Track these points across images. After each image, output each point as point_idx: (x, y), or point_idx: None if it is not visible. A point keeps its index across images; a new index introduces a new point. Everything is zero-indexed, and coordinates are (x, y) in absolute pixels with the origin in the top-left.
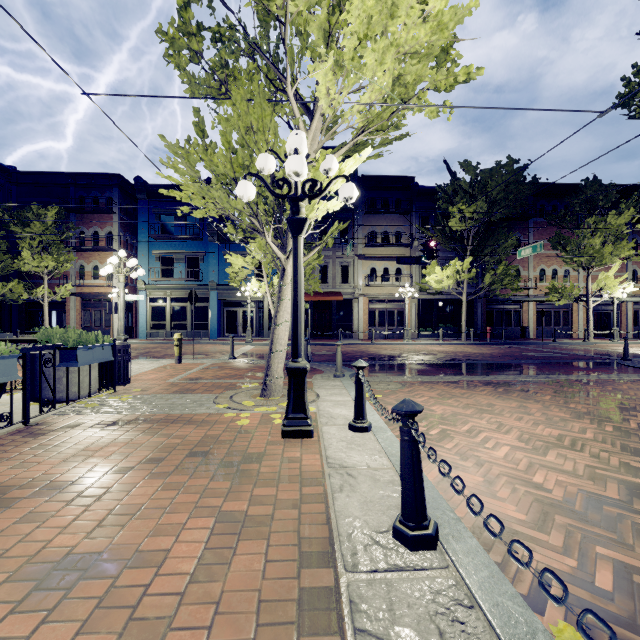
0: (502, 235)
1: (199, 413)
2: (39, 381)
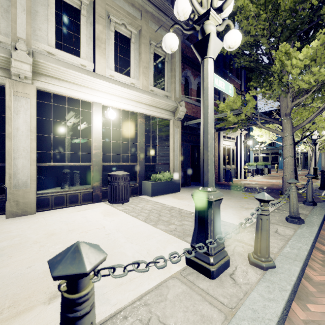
0: None
1: None
2: (262, 170)
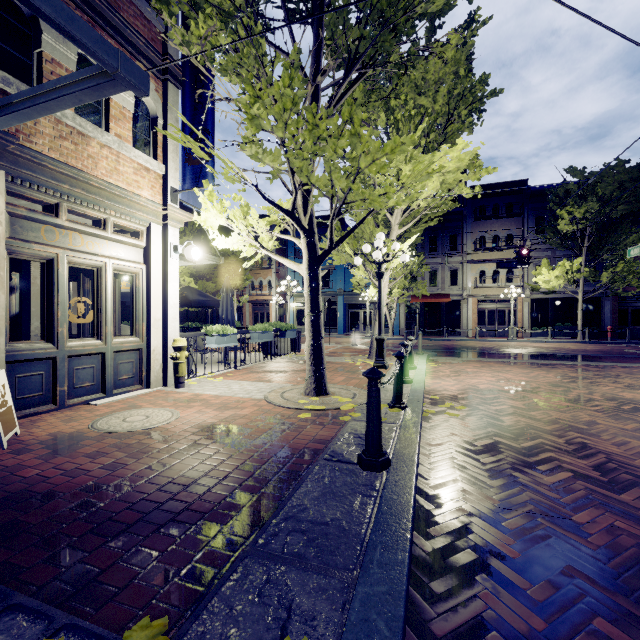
0: (628, 230)
1: (337, 361)
2: (274, 344)
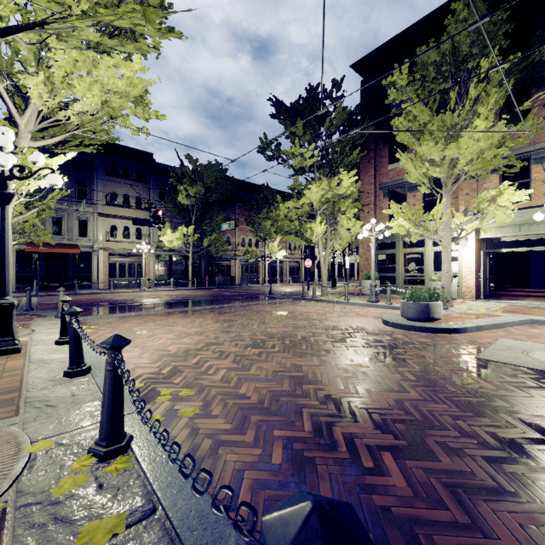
0: (216, 212)
1: None
2: None
